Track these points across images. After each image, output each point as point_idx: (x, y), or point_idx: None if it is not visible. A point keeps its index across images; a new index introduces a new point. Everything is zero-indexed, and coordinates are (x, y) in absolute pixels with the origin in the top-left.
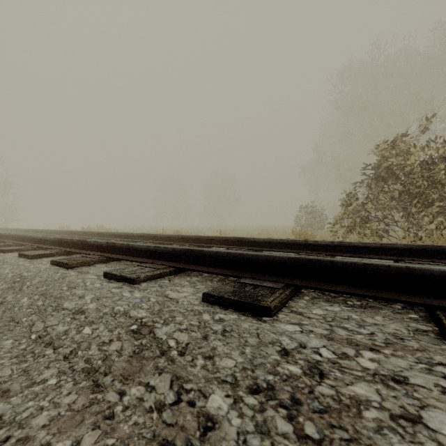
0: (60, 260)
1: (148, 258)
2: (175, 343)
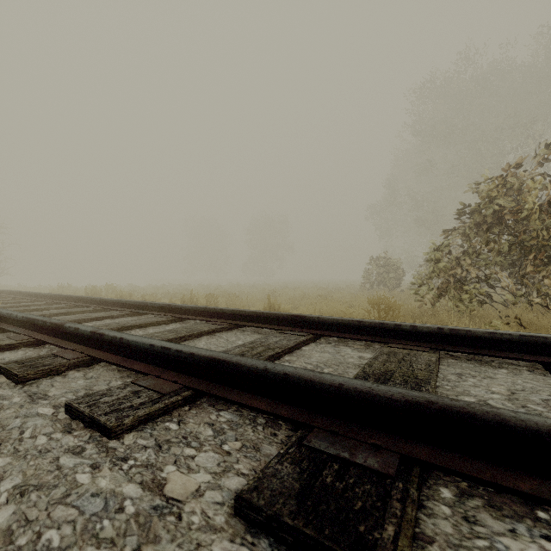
0: (10, 365)
1: (152, 365)
2: None
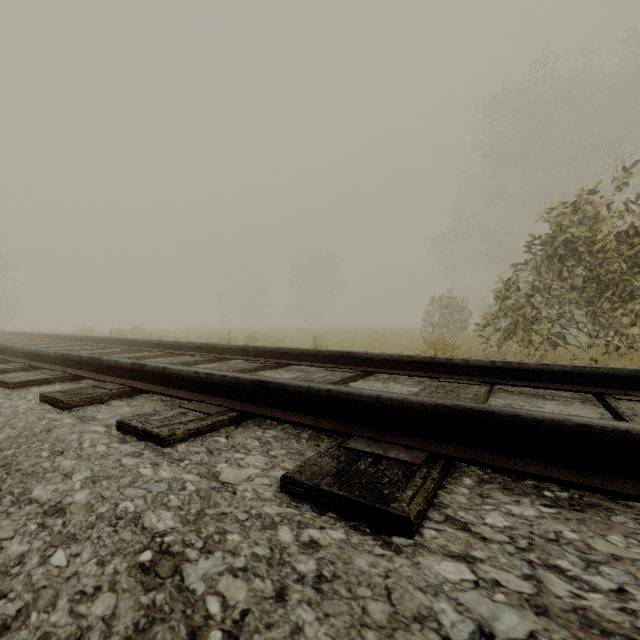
0: (53, 394)
1: (195, 392)
2: (222, 608)
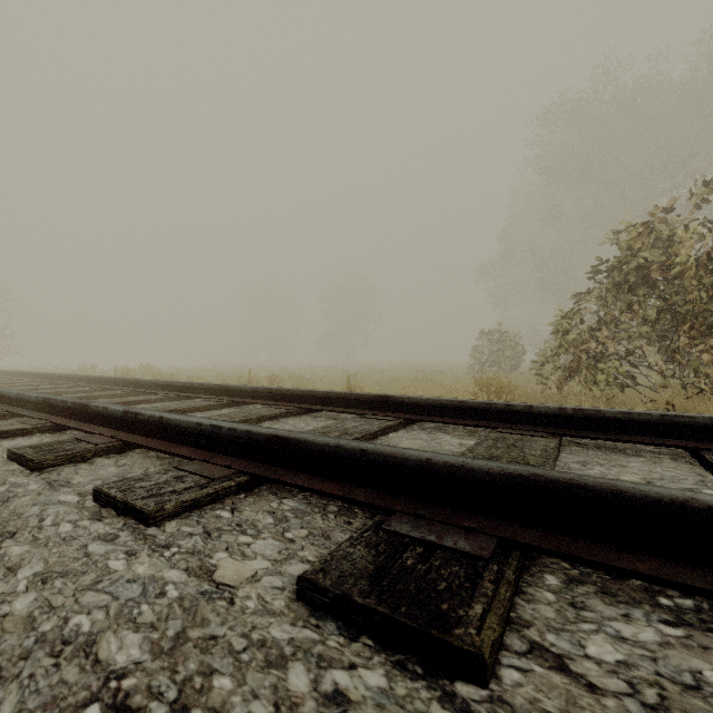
0: (24, 450)
1: (199, 449)
2: None
